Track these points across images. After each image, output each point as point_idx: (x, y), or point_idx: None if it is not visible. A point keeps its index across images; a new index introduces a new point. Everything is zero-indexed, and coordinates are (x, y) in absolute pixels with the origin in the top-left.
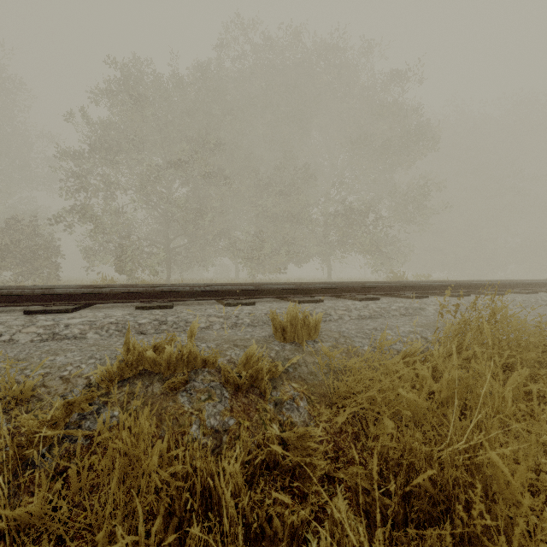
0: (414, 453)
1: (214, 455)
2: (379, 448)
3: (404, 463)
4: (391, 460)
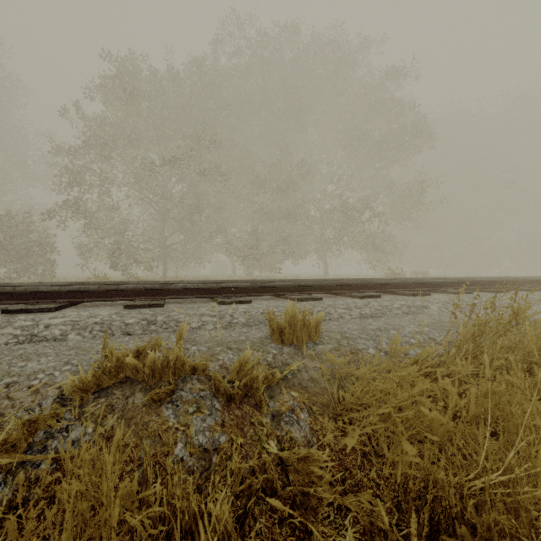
0: (441, 485)
1: (201, 479)
2: (399, 480)
3: (428, 497)
4: (411, 490)
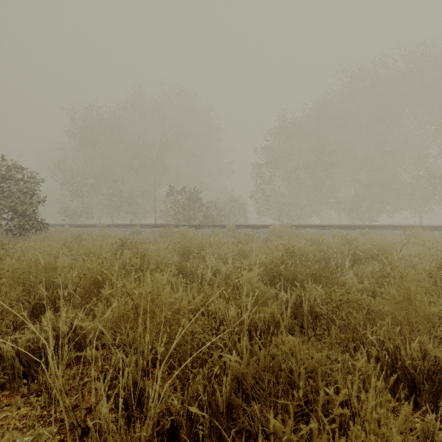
0: None
1: None
2: None
3: None
4: None
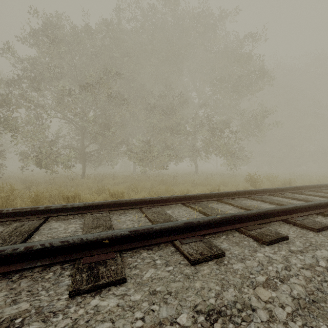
0: None
1: None
2: None
3: None
4: None
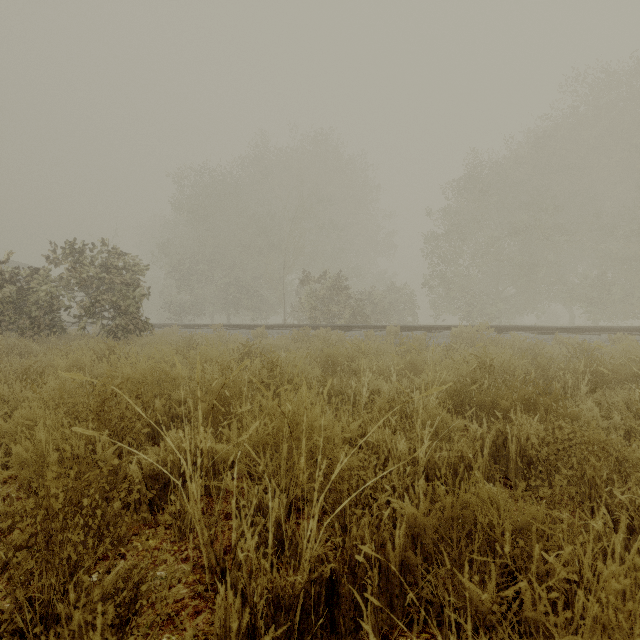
0: None
1: None
2: None
3: None
4: None
